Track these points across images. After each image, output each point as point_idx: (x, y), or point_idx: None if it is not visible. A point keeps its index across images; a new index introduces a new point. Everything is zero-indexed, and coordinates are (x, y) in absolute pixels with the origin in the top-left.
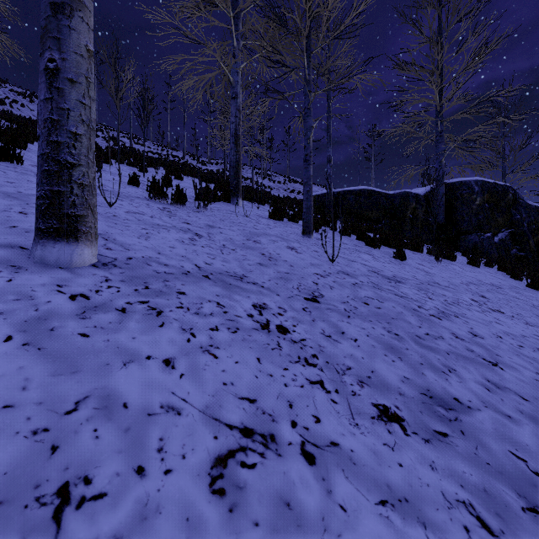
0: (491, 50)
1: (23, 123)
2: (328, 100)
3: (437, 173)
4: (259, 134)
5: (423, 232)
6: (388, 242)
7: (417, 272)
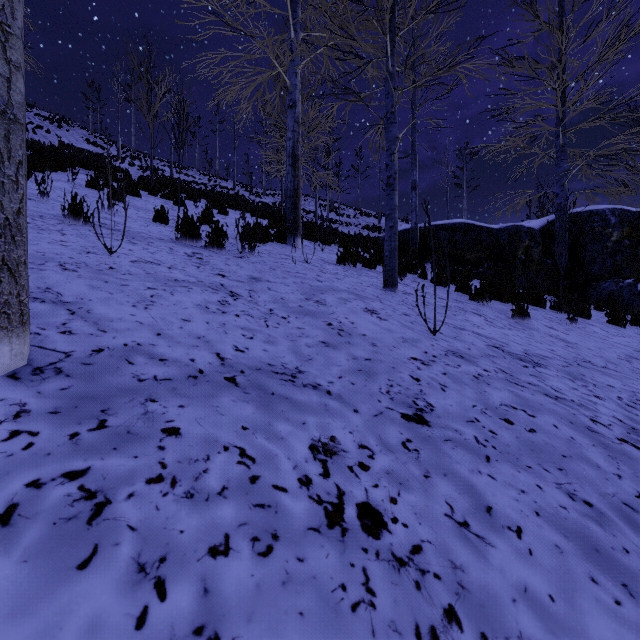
0: (635, 33)
1: (40, 150)
2: (413, 109)
3: (558, 200)
4: (324, 157)
5: (539, 277)
6: (499, 295)
7: (553, 342)
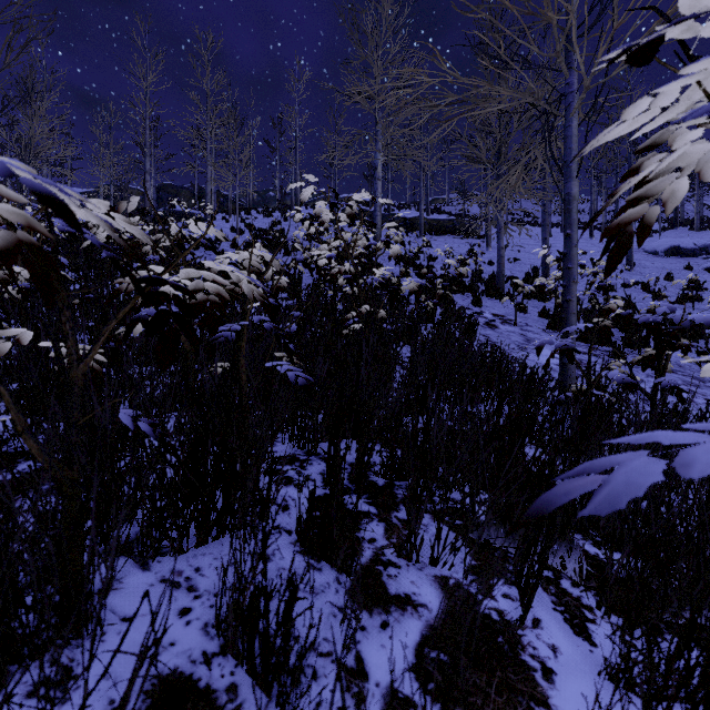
0: None
1: None
2: None
3: None
4: None
5: None
6: None
7: None
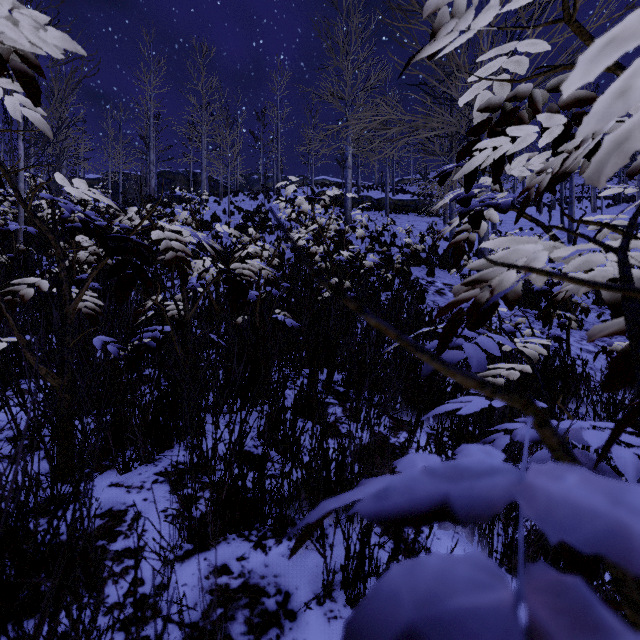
0: None
1: None
2: None
3: None
4: None
5: None
6: None
7: None
